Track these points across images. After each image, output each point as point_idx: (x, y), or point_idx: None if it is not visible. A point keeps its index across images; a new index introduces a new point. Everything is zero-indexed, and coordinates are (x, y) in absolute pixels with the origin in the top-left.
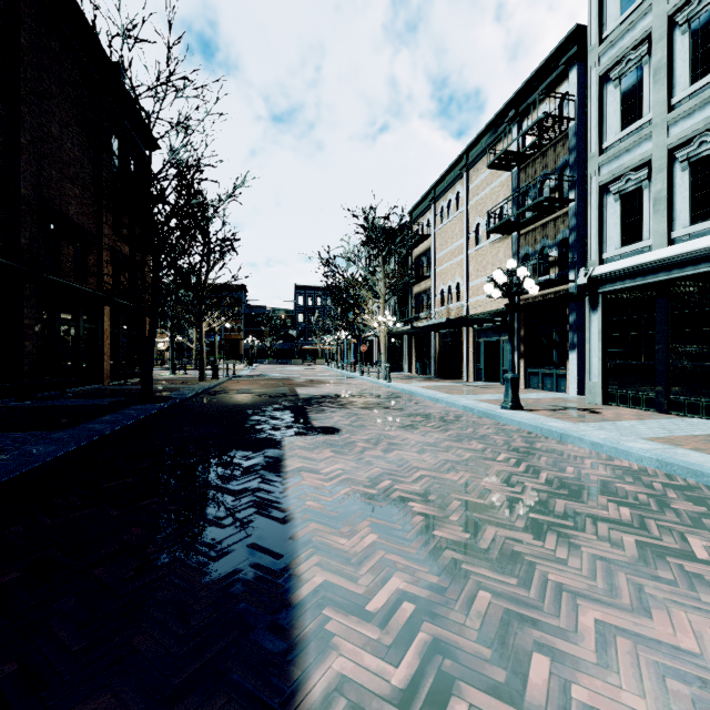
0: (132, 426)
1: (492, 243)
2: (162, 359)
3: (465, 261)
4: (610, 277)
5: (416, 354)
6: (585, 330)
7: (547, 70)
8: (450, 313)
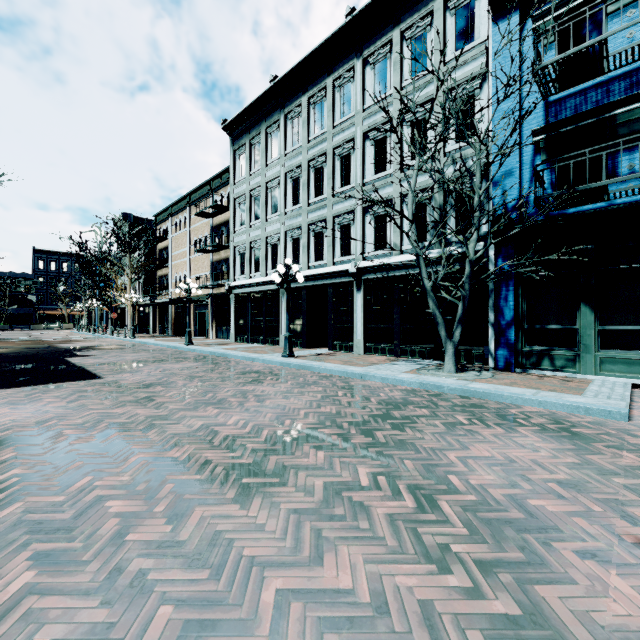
0: None
1: (202, 255)
2: None
3: (188, 262)
4: (235, 288)
5: (160, 320)
6: None
7: (224, 175)
8: (181, 293)
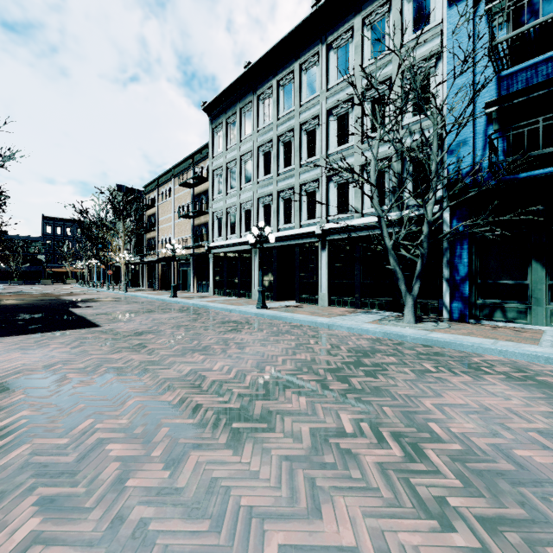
0: None
1: (184, 220)
2: None
3: (173, 226)
4: (214, 248)
5: (148, 276)
6: None
7: (203, 150)
8: (167, 253)
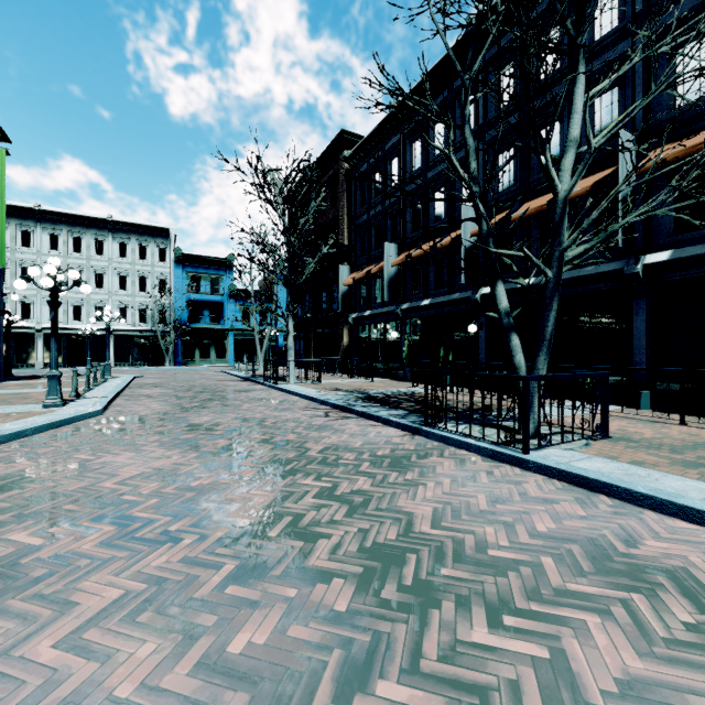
0: None
1: None
2: None
3: None
4: None
5: None
6: None
7: None
8: None
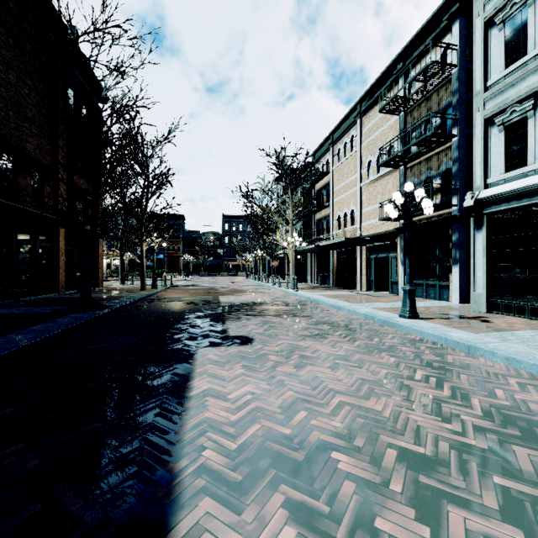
0: (57, 336)
1: (381, 176)
2: (117, 272)
3: (358, 192)
4: (496, 199)
5: (317, 268)
6: (465, 247)
7: (431, 27)
8: (346, 235)
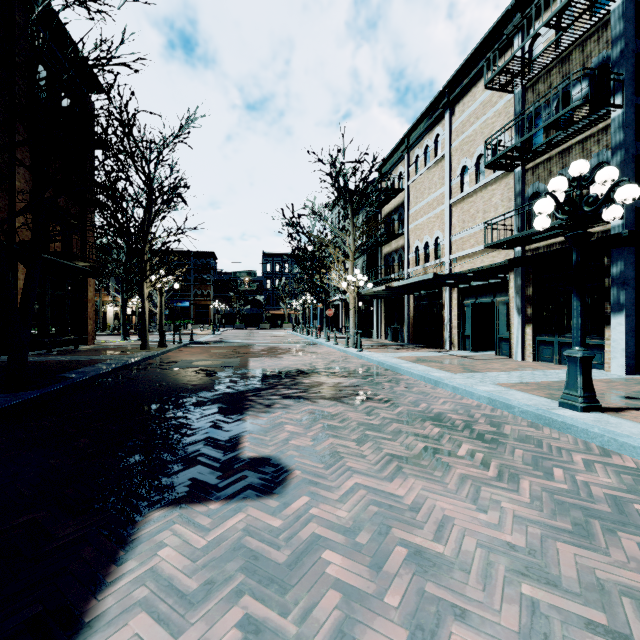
0: None
1: (483, 186)
2: (127, 324)
3: (447, 211)
4: None
5: (386, 319)
6: (633, 284)
7: None
8: (428, 272)
